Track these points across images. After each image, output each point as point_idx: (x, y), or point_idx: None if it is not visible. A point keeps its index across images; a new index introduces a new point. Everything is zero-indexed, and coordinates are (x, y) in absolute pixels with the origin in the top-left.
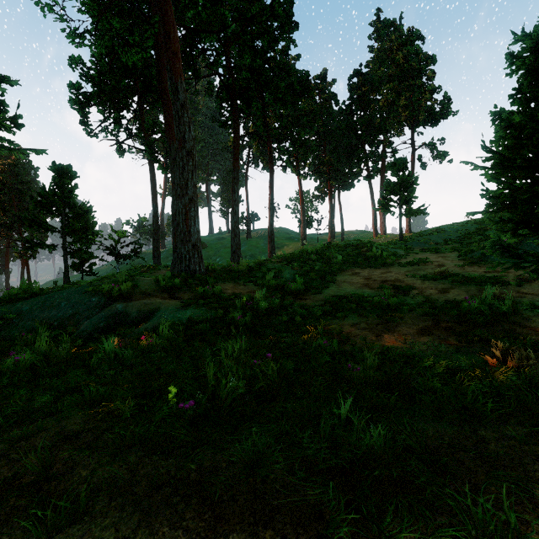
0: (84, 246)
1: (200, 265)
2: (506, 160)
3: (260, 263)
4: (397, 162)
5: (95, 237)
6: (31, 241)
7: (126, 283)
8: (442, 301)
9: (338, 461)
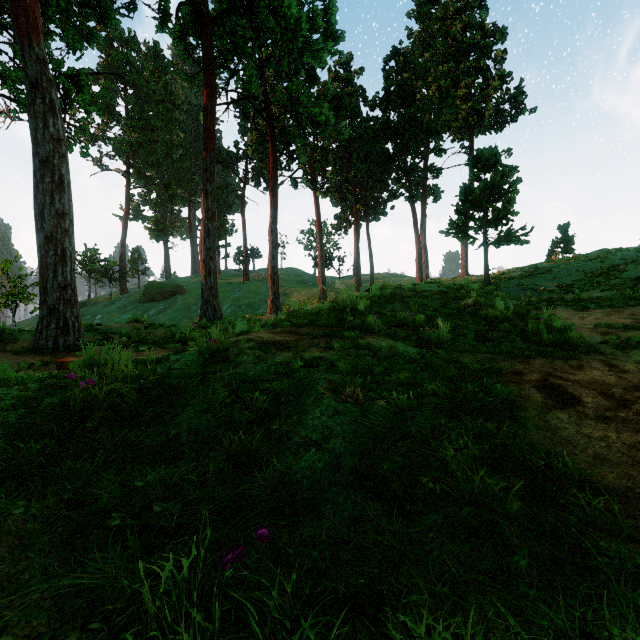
0: None
1: None
2: None
3: (216, 347)
4: (484, 155)
5: None
6: None
7: None
8: None
9: None
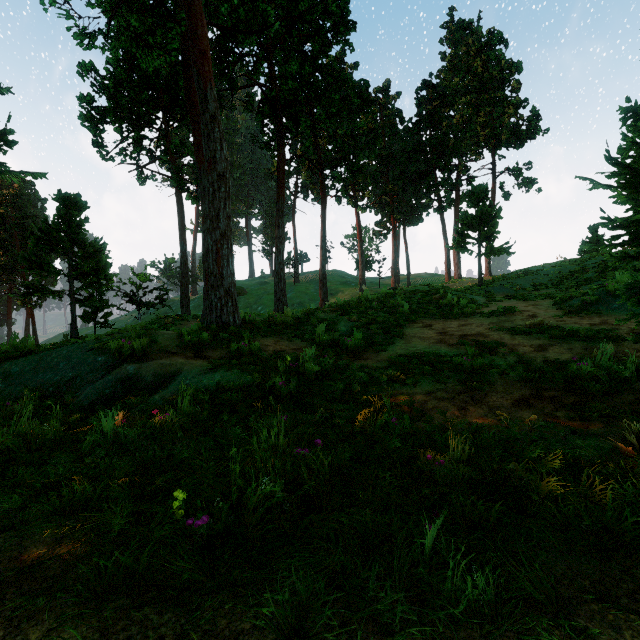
0: (98, 292)
1: (234, 316)
2: (639, 175)
3: (309, 312)
4: (476, 191)
5: (112, 282)
6: (31, 286)
7: (141, 338)
8: (541, 361)
9: (424, 629)
